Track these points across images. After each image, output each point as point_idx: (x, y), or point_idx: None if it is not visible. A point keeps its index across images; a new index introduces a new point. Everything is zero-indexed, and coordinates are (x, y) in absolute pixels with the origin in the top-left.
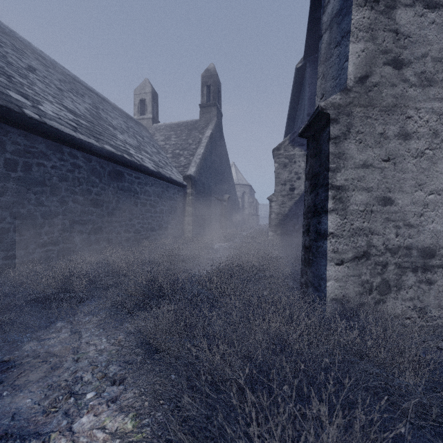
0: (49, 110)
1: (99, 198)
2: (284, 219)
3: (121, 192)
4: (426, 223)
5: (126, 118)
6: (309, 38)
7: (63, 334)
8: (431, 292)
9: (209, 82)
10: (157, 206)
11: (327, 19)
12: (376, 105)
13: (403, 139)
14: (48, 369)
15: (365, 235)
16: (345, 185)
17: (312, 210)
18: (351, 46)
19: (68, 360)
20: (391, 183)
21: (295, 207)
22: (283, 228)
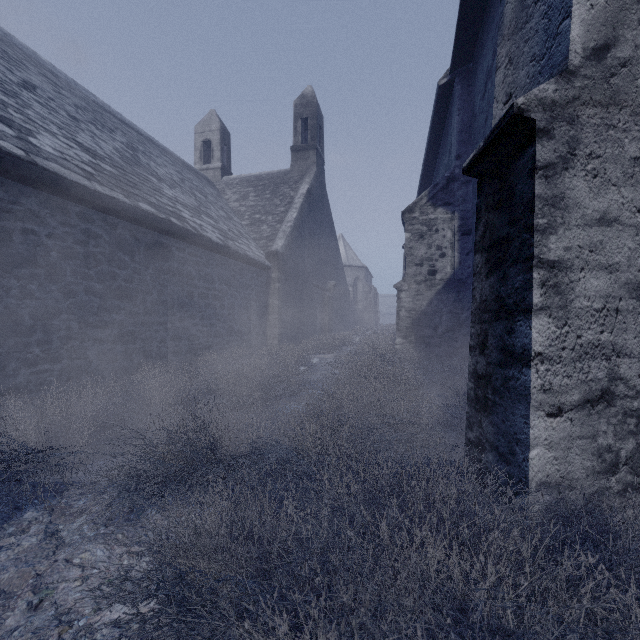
0: (47, 145)
1: (130, 286)
2: (420, 319)
3: (167, 276)
4: None
5: (181, 166)
6: (459, 37)
7: (28, 539)
8: None
9: (305, 114)
10: (225, 299)
11: None
12: (626, 103)
13: None
14: None
15: (605, 358)
16: (565, 259)
17: (492, 307)
18: None
19: (19, 606)
20: None
21: (438, 299)
22: (418, 333)
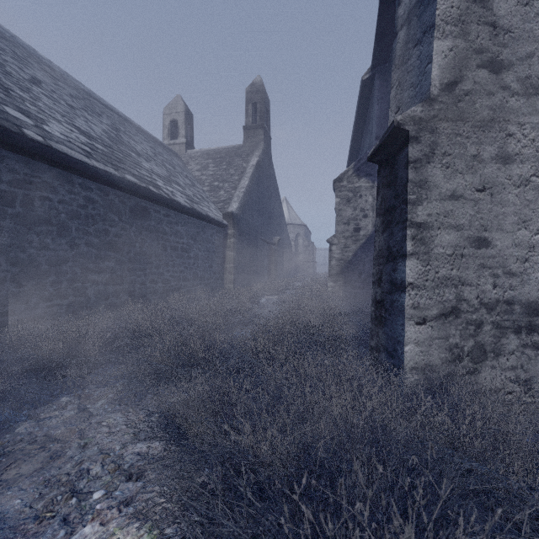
0: (56, 131)
1: (118, 240)
2: (348, 267)
3: (146, 232)
4: (532, 271)
5: (153, 142)
6: (378, 43)
7: (68, 412)
8: (538, 359)
9: (255, 99)
10: (191, 250)
11: (404, 11)
12: (468, 119)
13: (503, 163)
14: (46, 458)
15: (454, 286)
16: (427, 221)
17: (385, 254)
18: (436, 44)
19: (73, 446)
20: (487, 219)
21: (361, 251)
22: (346, 278)
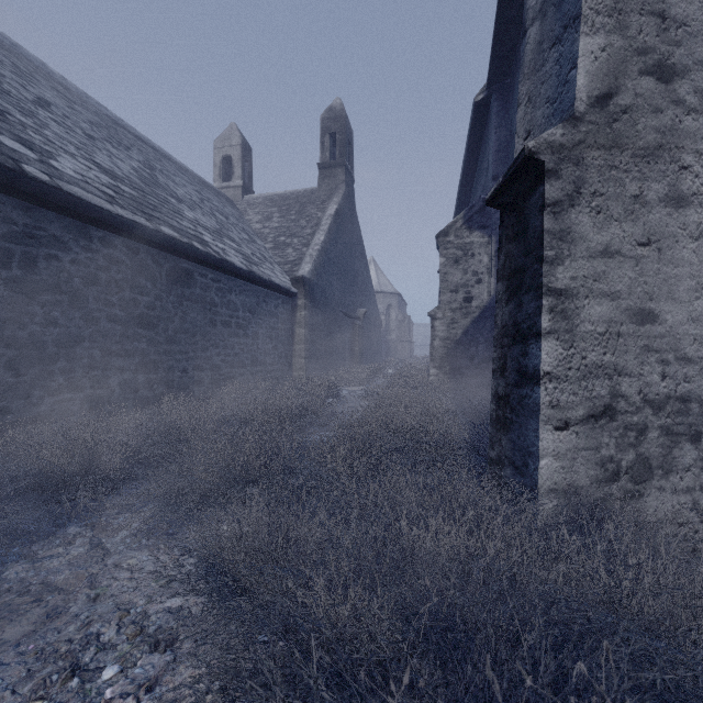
0: (68, 168)
1: (152, 313)
2: (456, 348)
3: (189, 303)
4: None
5: (200, 185)
6: (496, 52)
7: (76, 549)
8: None
9: (333, 128)
10: (248, 327)
11: None
12: (627, 146)
13: (675, 206)
14: (42, 617)
15: (608, 377)
16: (571, 287)
17: (511, 332)
18: (583, 41)
19: (79, 599)
20: (653, 283)
21: (474, 328)
22: (453, 363)
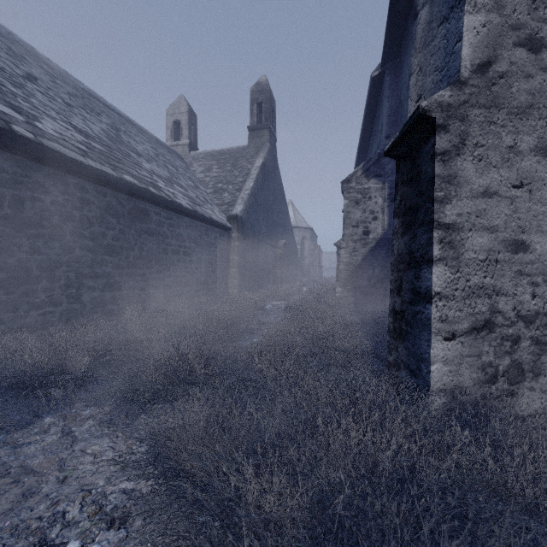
0: (50, 128)
1: (116, 244)
2: (356, 271)
3: (146, 236)
4: None
5: (155, 143)
6: (388, 37)
7: (50, 437)
8: None
9: (260, 99)
10: (193, 254)
11: None
12: (503, 105)
13: (543, 155)
14: (18, 496)
15: (488, 296)
16: (457, 222)
17: (406, 259)
18: (467, 19)
19: (50, 481)
20: (525, 219)
21: (371, 255)
22: (355, 283)
